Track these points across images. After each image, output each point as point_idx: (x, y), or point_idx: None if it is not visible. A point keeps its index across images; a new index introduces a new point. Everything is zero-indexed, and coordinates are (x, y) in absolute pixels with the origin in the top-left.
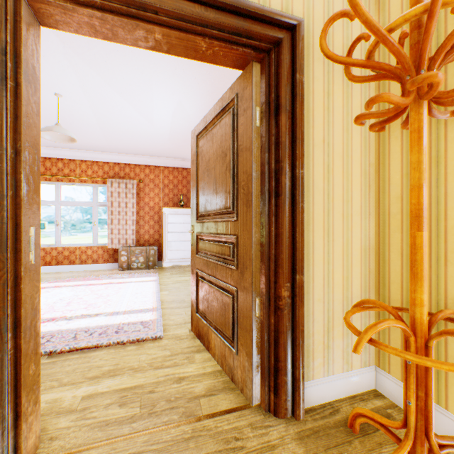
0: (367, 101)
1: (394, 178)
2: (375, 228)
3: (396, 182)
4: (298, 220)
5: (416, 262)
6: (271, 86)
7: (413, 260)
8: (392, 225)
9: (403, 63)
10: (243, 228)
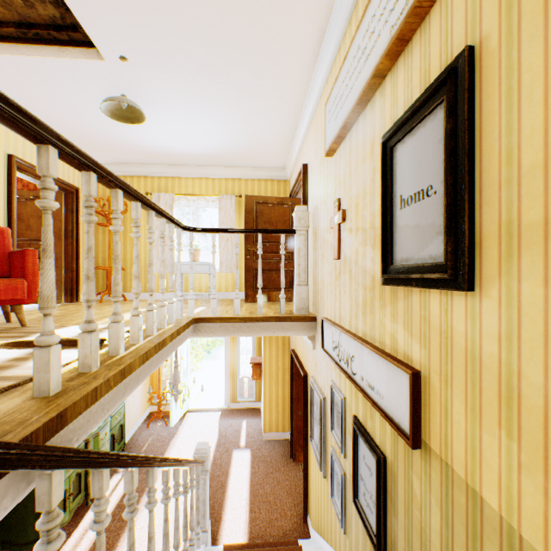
0: (102, 223)
1: (101, 237)
2: (95, 251)
3: (102, 238)
4: (79, 246)
5: (110, 255)
6: (71, 204)
7: (109, 255)
8: (101, 250)
9: (108, 217)
10: (57, 247)
